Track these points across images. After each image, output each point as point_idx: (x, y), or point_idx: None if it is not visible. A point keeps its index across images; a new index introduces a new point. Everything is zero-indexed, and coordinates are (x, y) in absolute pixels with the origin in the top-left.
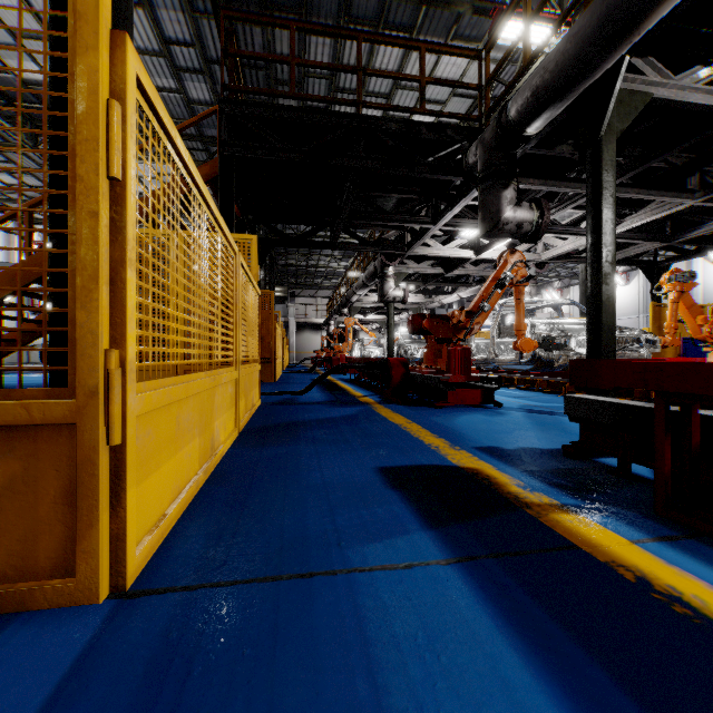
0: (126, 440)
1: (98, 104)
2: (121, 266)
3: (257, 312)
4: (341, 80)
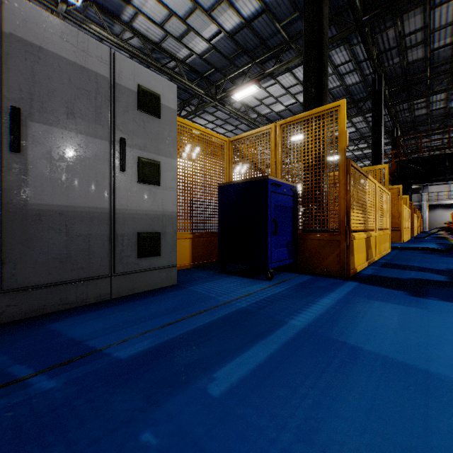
0: (403, 232)
1: (402, 210)
2: (403, 220)
3: (409, 215)
4: (452, 97)
